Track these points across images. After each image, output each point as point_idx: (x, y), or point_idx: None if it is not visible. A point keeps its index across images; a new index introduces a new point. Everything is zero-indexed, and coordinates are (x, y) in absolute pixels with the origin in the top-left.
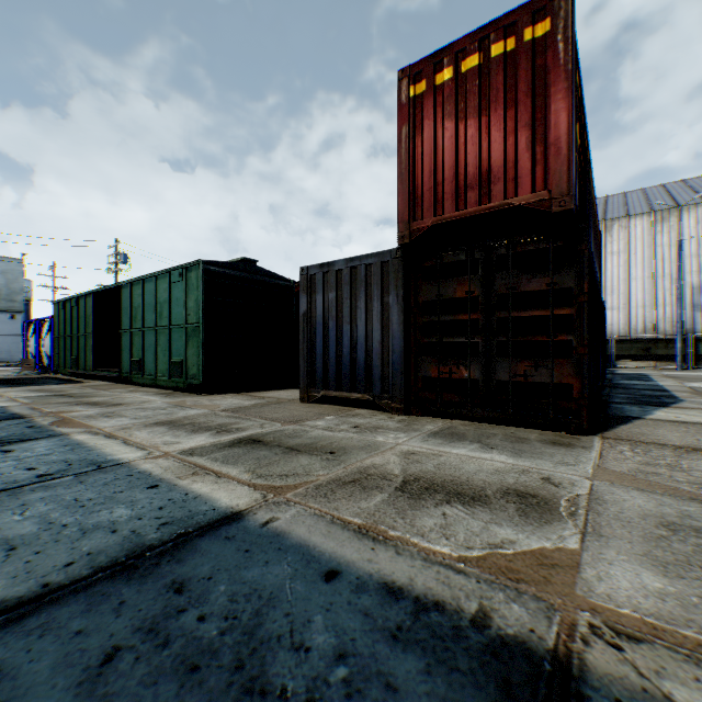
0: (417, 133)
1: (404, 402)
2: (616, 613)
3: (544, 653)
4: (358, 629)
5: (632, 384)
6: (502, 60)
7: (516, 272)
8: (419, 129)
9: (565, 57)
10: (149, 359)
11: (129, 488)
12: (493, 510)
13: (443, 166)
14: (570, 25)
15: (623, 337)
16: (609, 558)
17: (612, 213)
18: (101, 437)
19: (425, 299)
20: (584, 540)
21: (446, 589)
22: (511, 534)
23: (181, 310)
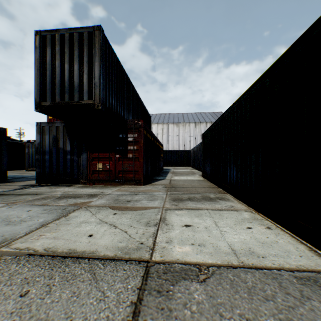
0: None
1: None
2: None
3: None
4: (30, 176)
5: None
6: None
7: None
8: None
9: None
10: None
11: None
12: None
13: None
14: None
15: None
16: None
17: None
18: None
19: None
20: None
21: None
22: None
23: None
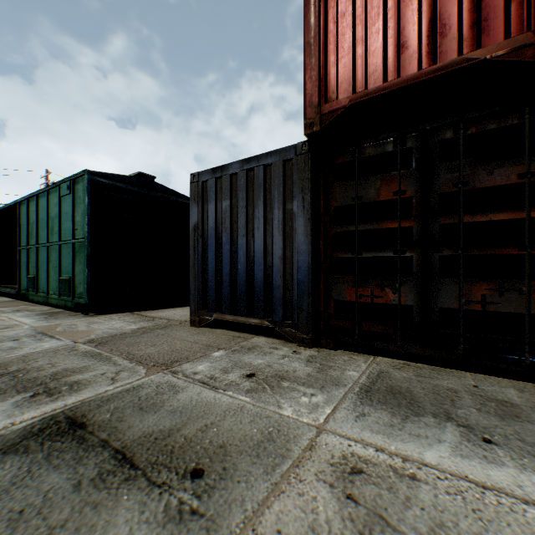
0: None
1: (311, 331)
2: None
3: None
4: None
5: None
6: None
7: (468, 161)
8: None
9: None
10: (43, 276)
11: None
12: None
13: (366, 25)
14: None
15: None
16: None
17: None
18: None
19: (337, 204)
20: None
21: None
22: None
23: (70, 225)
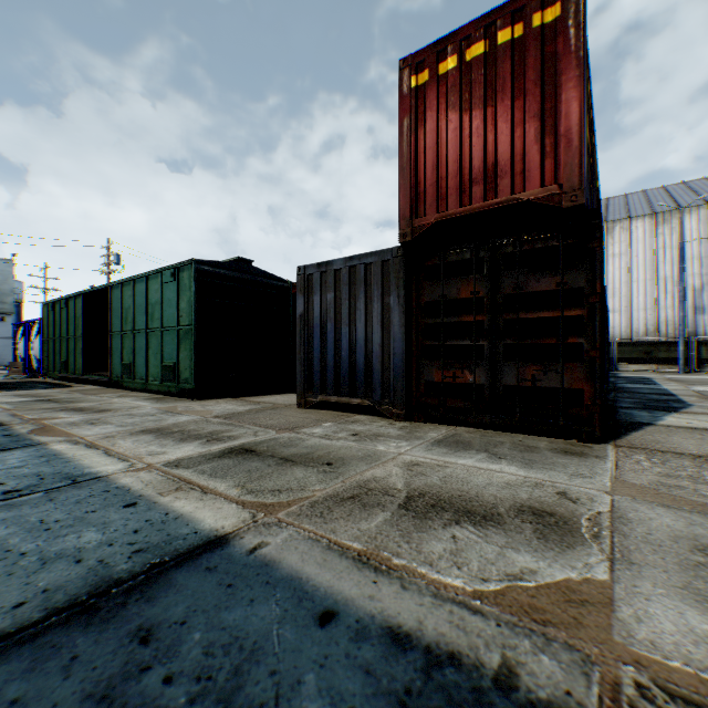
0: (419, 125)
1: (405, 407)
2: (666, 667)
3: None
4: (358, 693)
5: (637, 388)
6: (510, 48)
7: (523, 271)
8: (421, 122)
9: (576, 43)
10: (140, 362)
11: (104, 507)
12: (507, 532)
13: (447, 159)
14: (582, 10)
15: (625, 340)
16: (645, 592)
17: (613, 215)
18: (81, 446)
19: (427, 300)
20: (613, 568)
21: (462, 635)
22: (531, 562)
23: (173, 312)
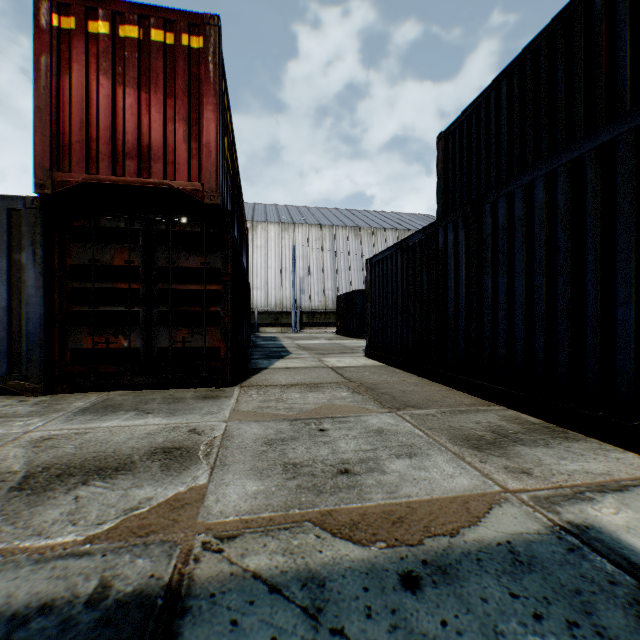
0: (64, 72)
1: (46, 379)
2: (225, 523)
3: (160, 590)
4: None
5: (267, 344)
6: (163, 49)
7: (176, 248)
8: (67, 69)
9: (215, 78)
10: None
11: None
12: (137, 474)
13: (99, 123)
14: (219, 55)
15: (264, 310)
16: (228, 481)
17: (258, 217)
18: None
19: (76, 263)
20: (213, 473)
21: (62, 583)
22: (151, 492)
23: None
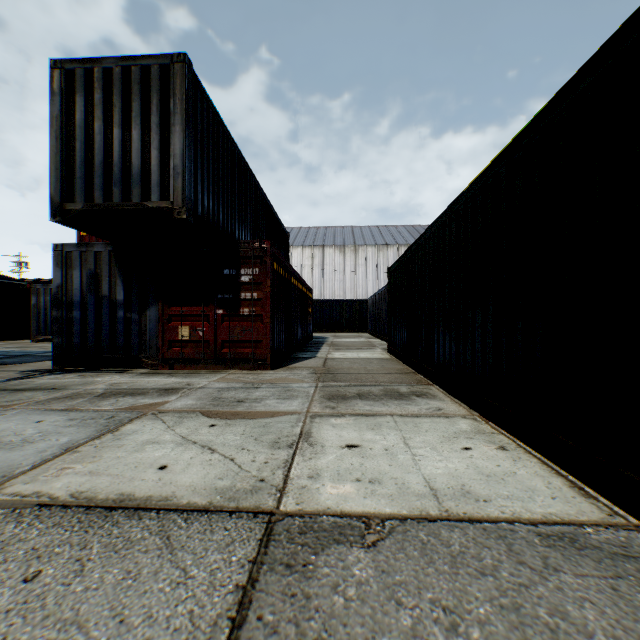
0: None
1: None
2: None
3: None
4: (40, 351)
5: None
6: None
7: None
8: None
9: None
10: None
11: None
12: None
13: None
14: None
15: None
16: None
17: None
18: None
19: None
20: None
21: None
22: None
23: None
